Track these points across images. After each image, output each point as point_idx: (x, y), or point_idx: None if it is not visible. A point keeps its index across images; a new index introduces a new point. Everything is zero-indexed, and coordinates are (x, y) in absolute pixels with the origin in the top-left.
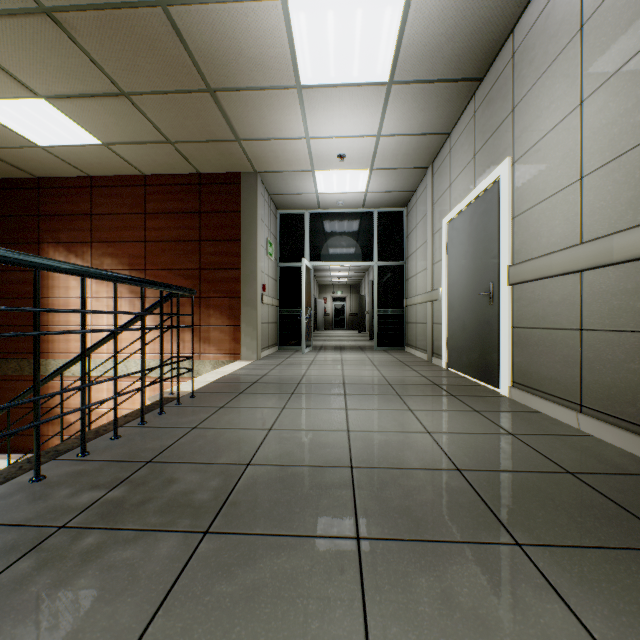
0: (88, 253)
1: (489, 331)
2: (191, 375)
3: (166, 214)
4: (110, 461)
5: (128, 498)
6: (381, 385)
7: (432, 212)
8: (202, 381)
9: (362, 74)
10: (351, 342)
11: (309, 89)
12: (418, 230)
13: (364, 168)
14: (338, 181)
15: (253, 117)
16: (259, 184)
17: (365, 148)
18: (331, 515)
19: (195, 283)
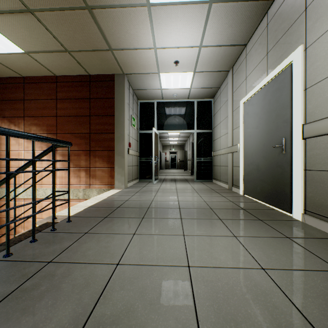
0: (22, 123)
1: (281, 172)
2: (84, 198)
3: (69, 99)
4: None
5: None
6: (205, 209)
7: (232, 98)
8: (83, 206)
9: None
10: (180, 176)
11: (155, 7)
12: (221, 110)
13: (190, 71)
14: (174, 80)
15: (119, 31)
16: (126, 81)
17: (191, 56)
18: None
19: (87, 141)
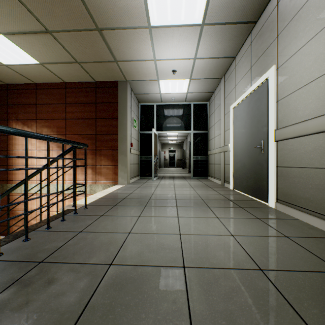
0: (34, 125)
1: (261, 169)
2: (91, 193)
3: (77, 104)
4: (14, 261)
5: (11, 301)
6: (197, 200)
7: (224, 102)
8: (94, 197)
9: (186, 18)
10: (178, 174)
11: (155, 28)
12: (215, 113)
13: (186, 78)
14: (172, 86)
15: (124, 47)
16: (128, 87)
17: (187, 66)
18: (170, 322)
19: (93, 142)
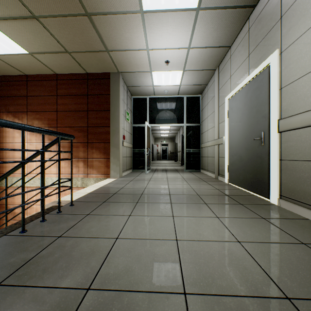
0: (25, 118)
1: (261, 162)
2: (82, 186)
3: (68, 96)
4: None
5: None
6: (193, 195)
7: (218, 94)
8: (83, 192)
9: (181, 2)
10: (171, 167)
11: (148, 13)
12: (209, 106)
13: (179, 70)
14: (165, 78)
15: (115, 34)
16: (121, 79)
17: (181, 56)
18: None
19: (85, 134)
